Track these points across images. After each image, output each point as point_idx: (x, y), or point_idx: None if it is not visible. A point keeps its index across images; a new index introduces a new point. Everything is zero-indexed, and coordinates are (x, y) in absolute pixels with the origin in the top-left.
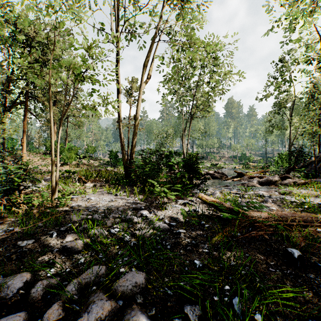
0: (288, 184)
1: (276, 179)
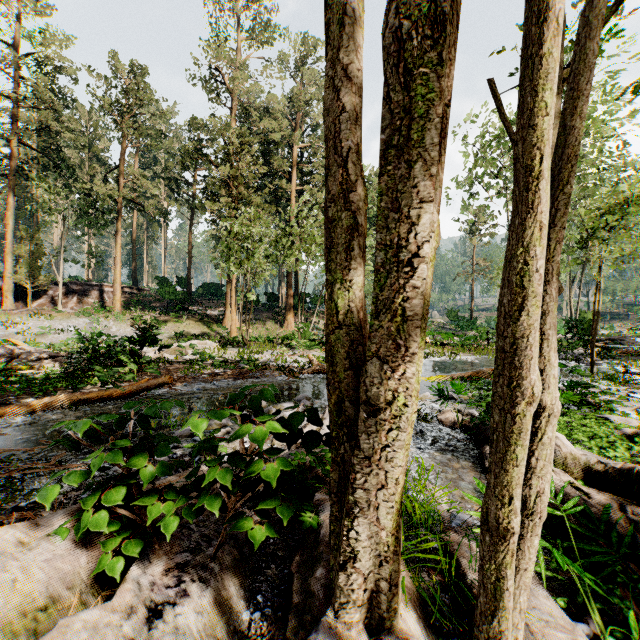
0: None
1: None
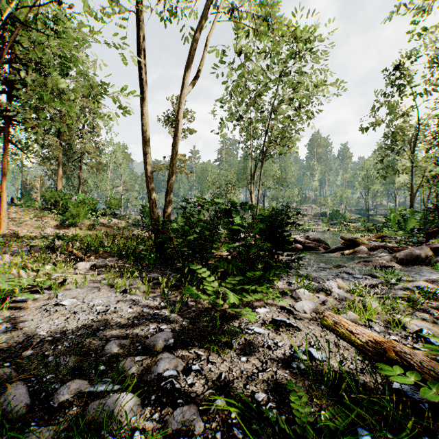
0: None
1: (427, 253)
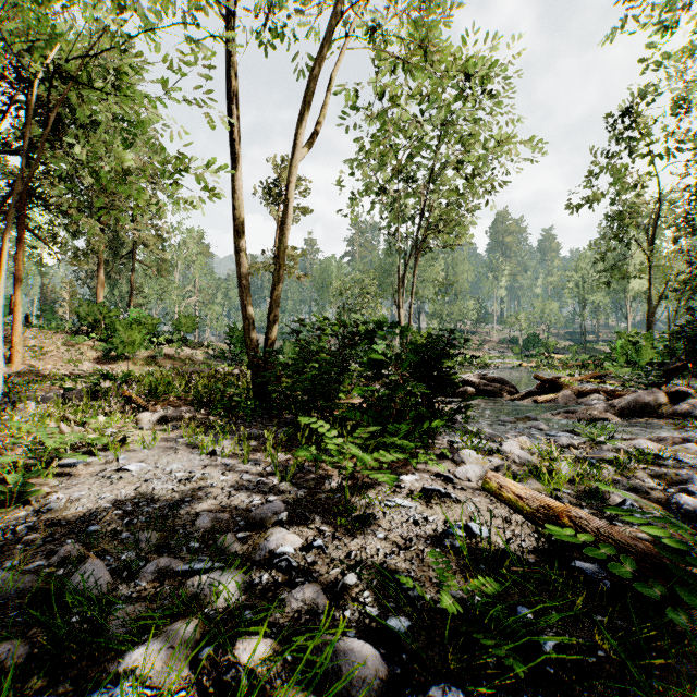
0: (693, 413)
1: (660, 399)
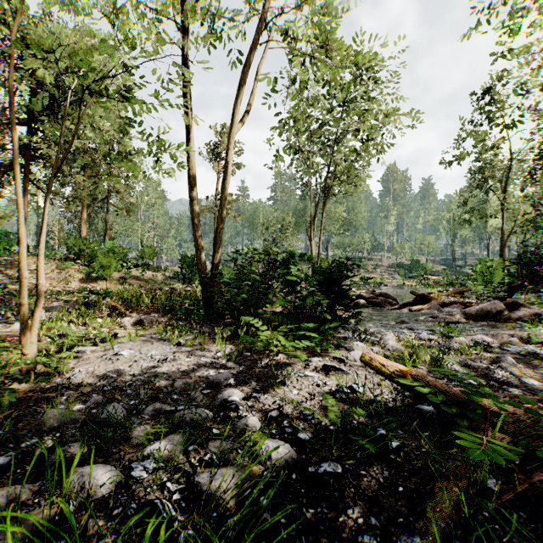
0: (523, 318)
1: (499, 308)
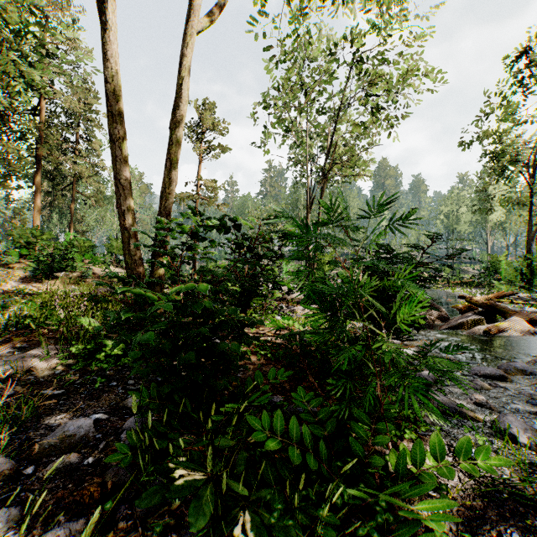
0: None
1: None
